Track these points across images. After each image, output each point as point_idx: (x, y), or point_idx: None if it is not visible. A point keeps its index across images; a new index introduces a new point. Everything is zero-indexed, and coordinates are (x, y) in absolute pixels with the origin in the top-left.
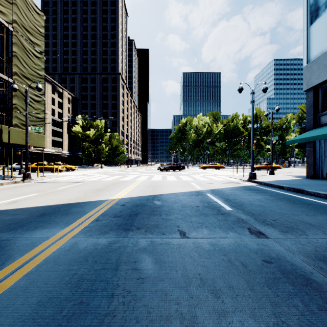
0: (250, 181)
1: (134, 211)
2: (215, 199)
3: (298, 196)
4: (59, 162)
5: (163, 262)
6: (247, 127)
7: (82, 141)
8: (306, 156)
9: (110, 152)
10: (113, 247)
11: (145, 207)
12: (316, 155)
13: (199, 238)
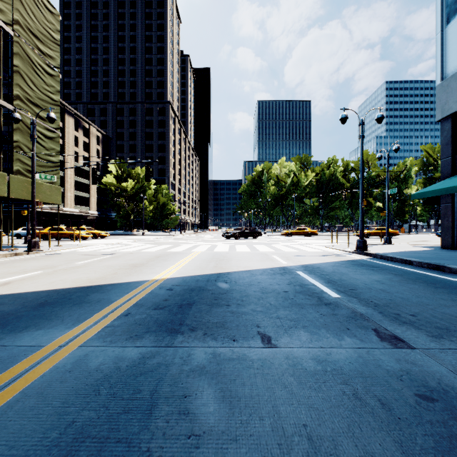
0: (358, 253)
1: (187, 299)
2: (312, 280)
3: (437, 275)
4: (82, 226)
5: (236, 397)
6: (349, 177)
7: (115, 196)
8: (441, 216)
9: (155, 212)
10: (148, 365)
11: (205, 293)
12: (456, 215)
13: (294, 348)
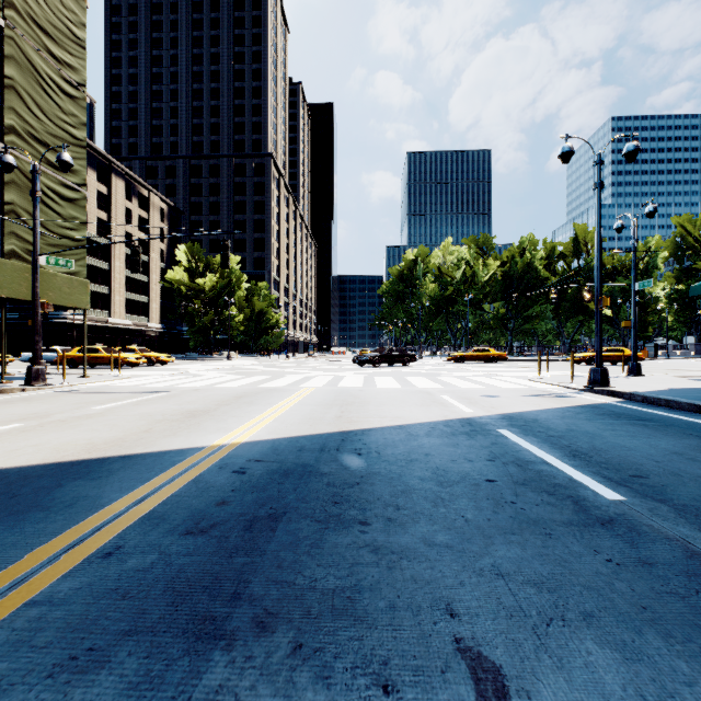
0: (594, 392)
1: (270, 500)
2: (536, 450)
3: None
4: (132, 346)
5: None
6: (556, 268)
7: (186, 300)
8: None
9: (248, 324)
10: None
11: (312, 483)
12: None
13: None
